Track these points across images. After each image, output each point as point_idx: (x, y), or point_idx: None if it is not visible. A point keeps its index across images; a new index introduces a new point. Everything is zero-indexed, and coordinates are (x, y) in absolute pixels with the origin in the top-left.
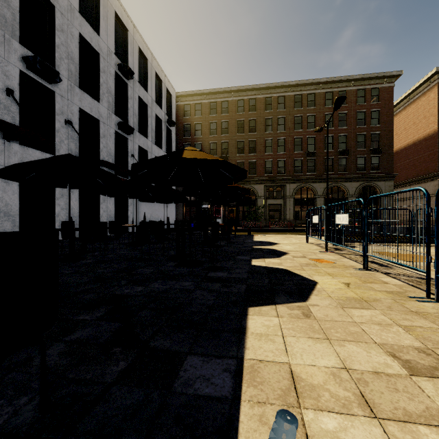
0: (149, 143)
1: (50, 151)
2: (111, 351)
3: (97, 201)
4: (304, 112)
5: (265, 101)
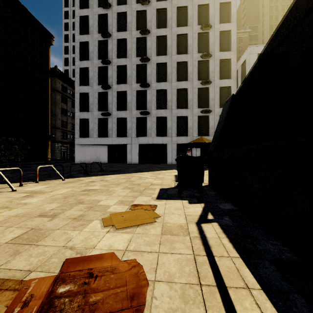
0: None
1: None
2: None
3: None
4: None
5: None
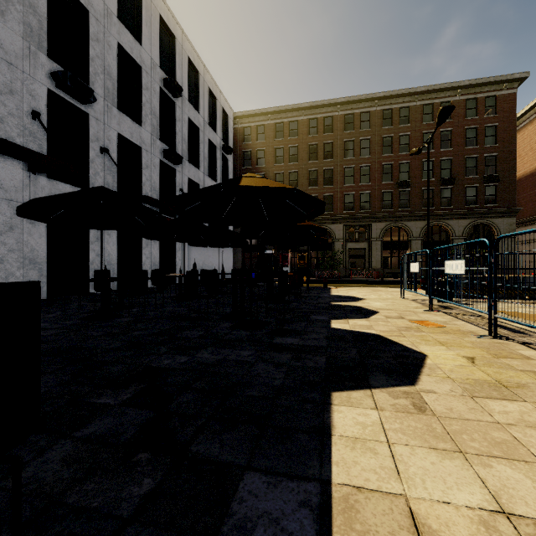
0: (201, 174)
1: (83, 186)
2: (134, 458)
3: (138, 245)
4: (395, 131)
5: (344, 119)
